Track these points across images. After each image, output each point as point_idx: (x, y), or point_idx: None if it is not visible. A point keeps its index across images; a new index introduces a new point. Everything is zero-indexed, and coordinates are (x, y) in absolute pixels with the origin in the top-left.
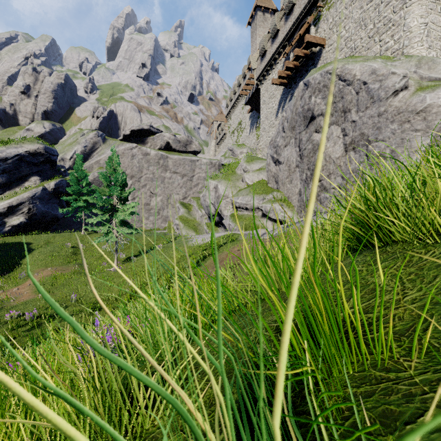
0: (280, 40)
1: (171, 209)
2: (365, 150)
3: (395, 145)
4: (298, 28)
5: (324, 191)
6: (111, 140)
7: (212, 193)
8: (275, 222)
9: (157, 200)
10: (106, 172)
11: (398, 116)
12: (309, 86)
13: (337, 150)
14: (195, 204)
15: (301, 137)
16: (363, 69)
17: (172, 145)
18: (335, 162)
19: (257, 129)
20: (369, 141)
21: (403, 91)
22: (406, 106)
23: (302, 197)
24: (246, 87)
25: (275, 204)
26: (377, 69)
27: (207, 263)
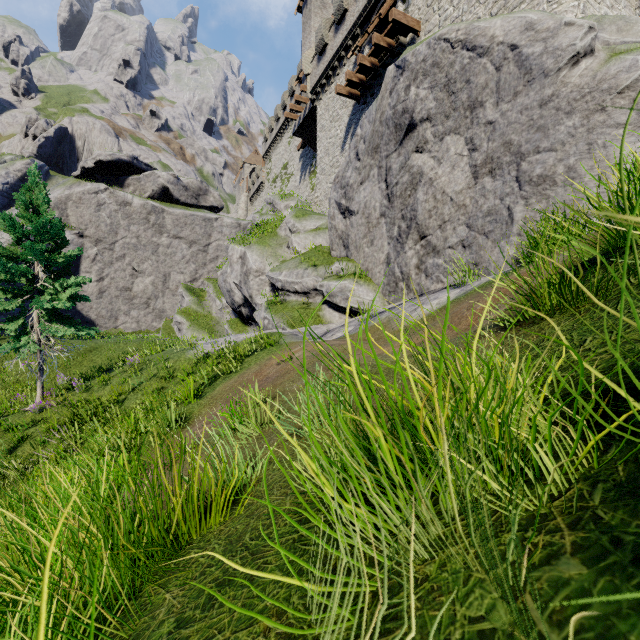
0: (349, 27)
1: (171, 298)
2: (515, 171)
3: (575, 157)
4: (377, 7)
5: (432, 255)
6: (60, 177)
7: (236, 266)
8: (344, 312)
9: (145, 282)
10: (17, 215)
11: (582, 100)
12: (405, 68)
13: (458, 178)
14: (210, 290)
15: (390, 163)
16: (509, 25)
17: (173, 193)
18: (455, 199)
19: (311, 176)
20: (523, 154)
21: (587, 57)
22: (598, 81)
23: (391, 267)
24: (294, 107)
25: (346, 281)
26: (537, 20)
27: (215, 391)
